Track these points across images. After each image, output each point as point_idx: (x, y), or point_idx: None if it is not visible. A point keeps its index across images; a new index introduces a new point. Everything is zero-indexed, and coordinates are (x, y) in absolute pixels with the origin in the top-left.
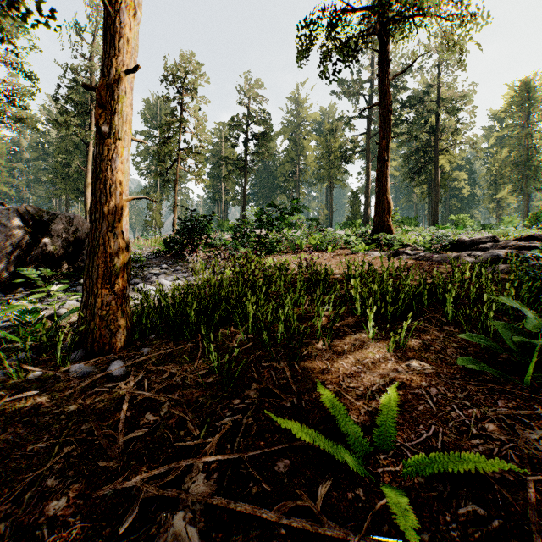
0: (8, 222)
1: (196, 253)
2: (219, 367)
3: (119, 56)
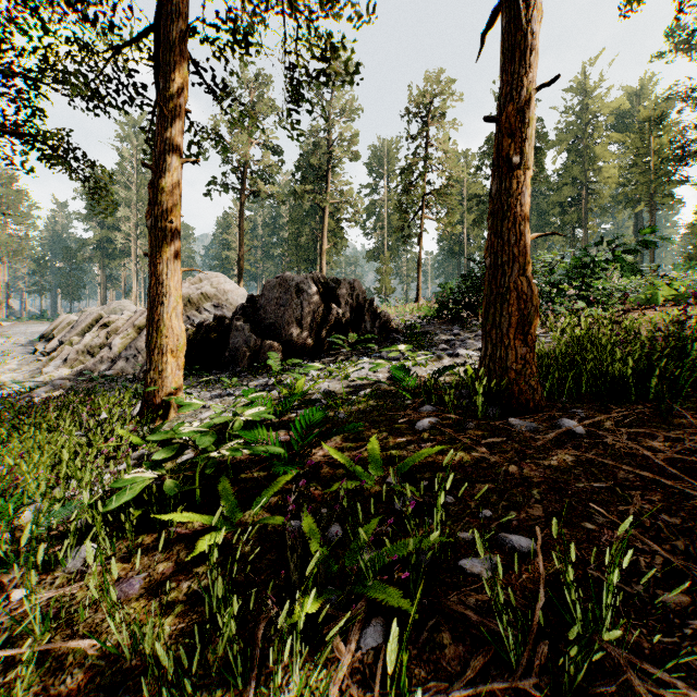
0: (309, 290)
1: (477, 317)
2: None
3: (530, 72)
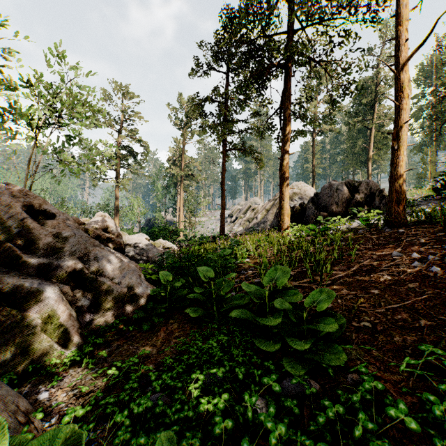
0: (342, 189)
1: None
2: (445, 229)
3: (401, 118)
